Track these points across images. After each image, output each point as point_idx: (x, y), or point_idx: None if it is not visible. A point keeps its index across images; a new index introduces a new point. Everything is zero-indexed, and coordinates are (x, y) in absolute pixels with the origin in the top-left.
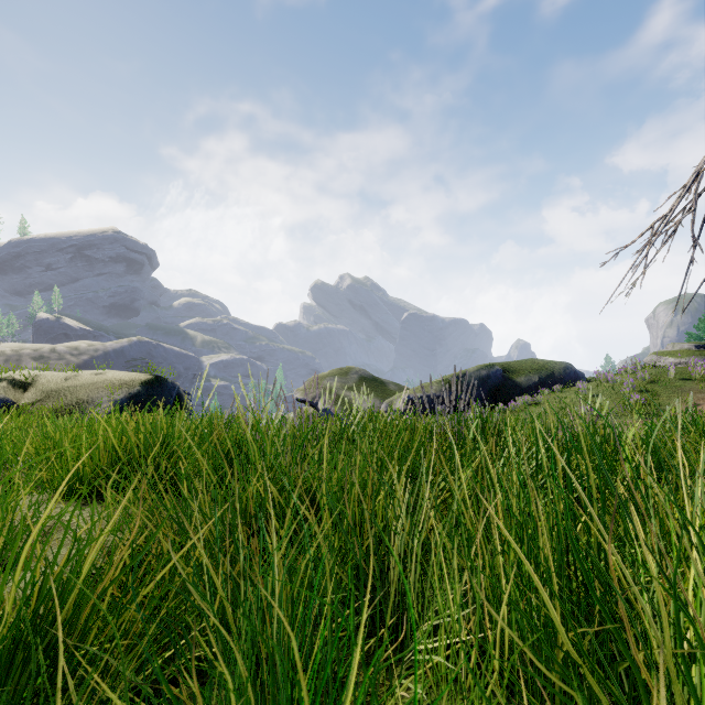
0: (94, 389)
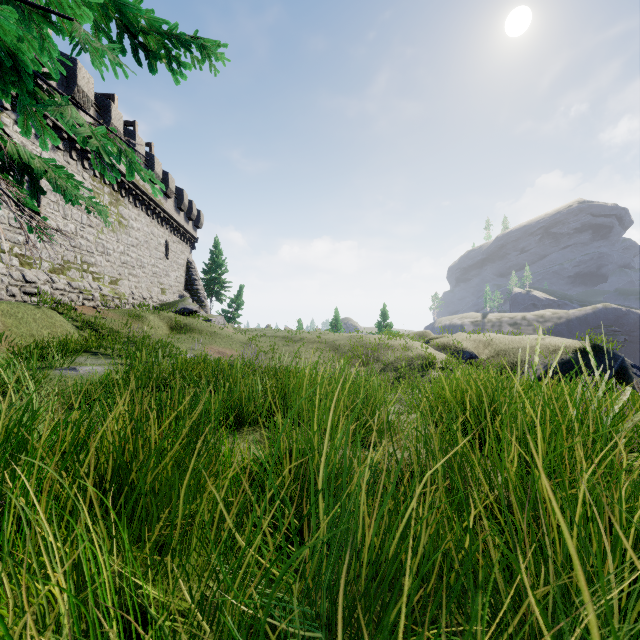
0: (530, 352)
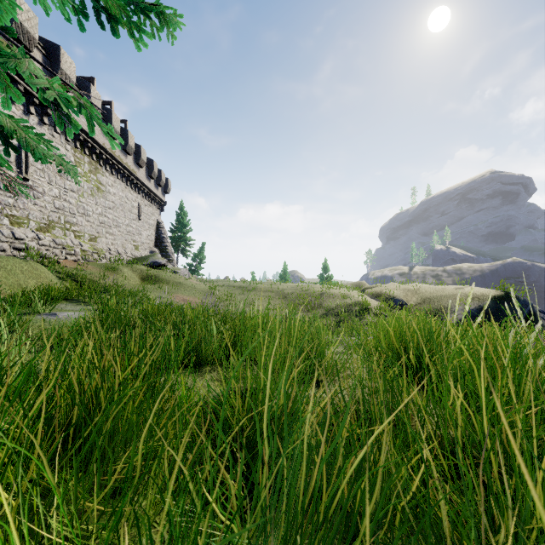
0: (452, 299)
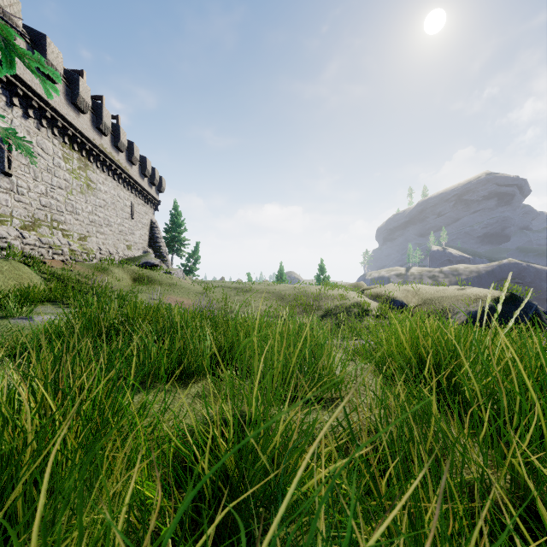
0: (454, 300)
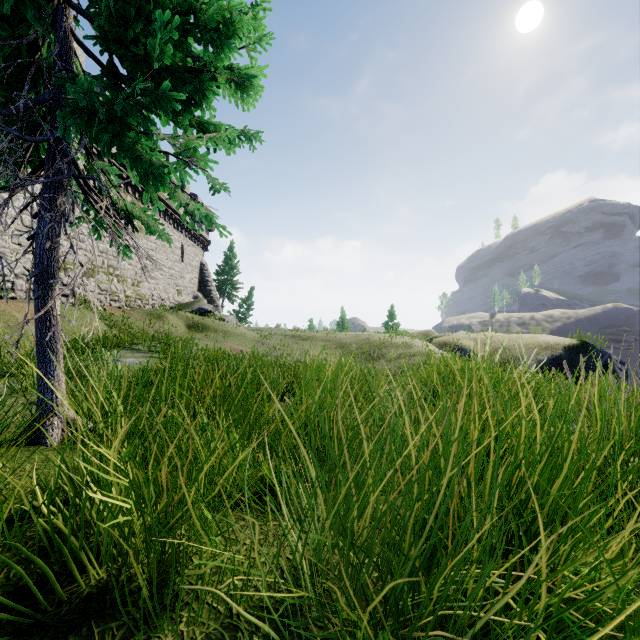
0: (525, 349)
